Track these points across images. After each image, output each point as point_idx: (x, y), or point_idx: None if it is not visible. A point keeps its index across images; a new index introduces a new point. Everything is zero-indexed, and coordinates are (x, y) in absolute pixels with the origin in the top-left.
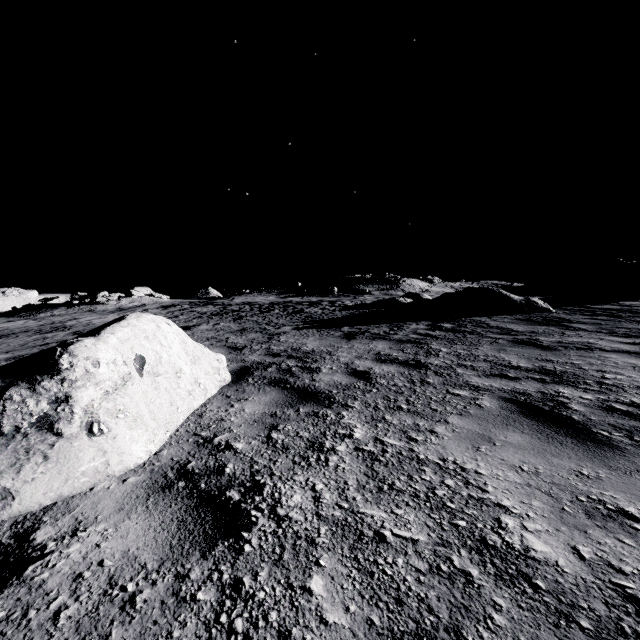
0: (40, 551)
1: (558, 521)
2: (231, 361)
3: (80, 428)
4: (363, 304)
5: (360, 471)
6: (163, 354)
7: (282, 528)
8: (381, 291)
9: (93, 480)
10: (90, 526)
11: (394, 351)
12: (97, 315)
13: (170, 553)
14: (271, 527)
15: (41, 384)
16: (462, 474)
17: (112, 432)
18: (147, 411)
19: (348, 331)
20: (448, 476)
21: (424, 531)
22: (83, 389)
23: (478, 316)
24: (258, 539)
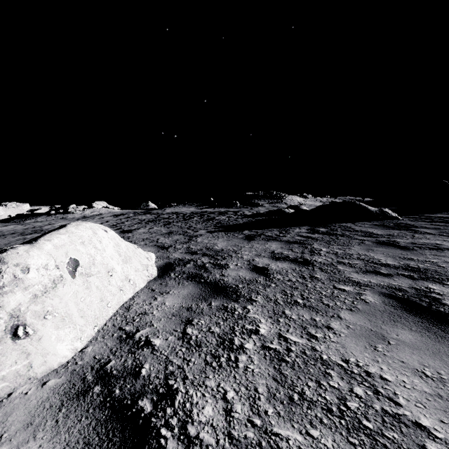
0: None
1: None
2: (159, 258)
3: (4, 332)
4: (258, 213)
5: (269, 374)
6: (97, 256)
7: None
8: (270, 204)
9: (13, 384)
10: None
11: (285, 250)
12: (67, 221)
13: None
14: None
15: None
16: (368, 380)
17: (37, 334)
18: (76, 310)
19: (248, 234)
20: (355, 382)
21: None
22: (10, 294)
23: (344, 222)
24: None
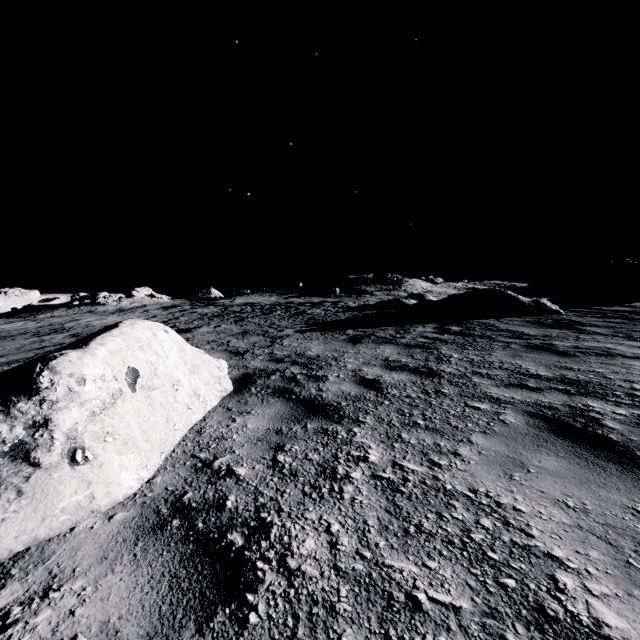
0: (1, 620)
1: (626, 580)
2: (232, 367)
3: (61, 456)
4: (366, 305)
5: (380, 506)
6: (159, 365)
7: (294, 588)
8: (383, 291)
9: (75, 518)
10: (65, 583)
11: (403, 357)
12: (97, 316)
13: (159, 625)
14: (281, 586)
15: (16, 406)
16: (499, 511)
17: (98, 459)
18: (139, 432)
19: (353, 334)
20: (483, 514)
21: (466, 594)
22: (65, 411)
23: (486, 318)
24: (266, 604)
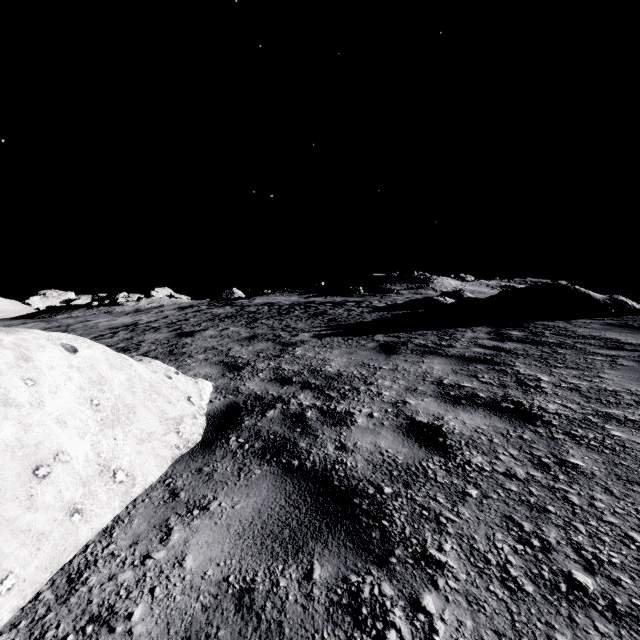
0: None
1: None
2: (218, 391)
3: None
4: (394, 304)
5: None
6: None
7: None
8: (410, 290)
9: None
10: None
11: (464, 378)
12: (110, 317)
13: None
14: None
15: None
16: None
17: None
18: None
19: (384, 340)
20: None
21: None
22: None
23: (550, 320)
24: None
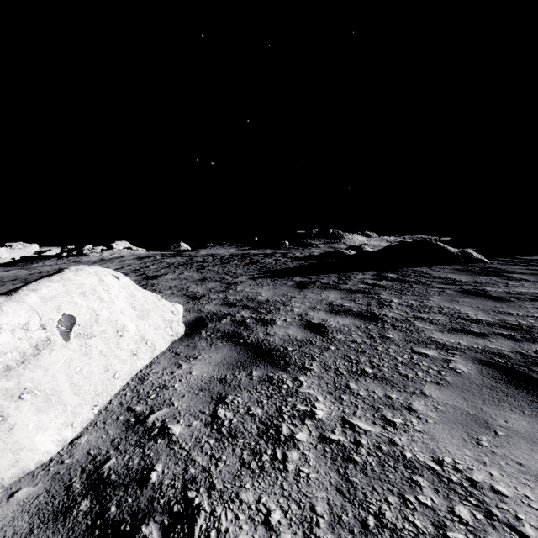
0: None
1: None
2: (188, 311)
3: None
4: (311, 255)
5: (330, 483)
6: (102, 311)
7: None
8: (326, 244)
9: None
10: None
11: (346, 301)
12: None
13: None
14: None
15: None
16: (475, 494)
17: (8, 421)
18: (68, 384)
19: (300, 281)
20: (456, 498)
21: None
22: None
23: (418, 266)
24: None
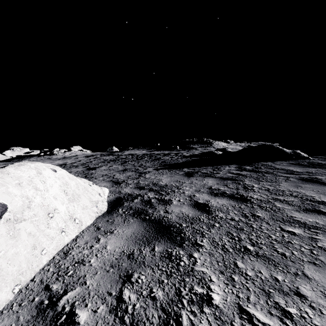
0: None
1: None
2: (111, 192)
3: None
4: (193, 154)
5: None
6: (36, 198)
7: None
8: (202, 148)
9: None
10: None
11: (221, 186)
12: (51, 161)
13: None
14: None
15: None
16: None
17: None
18: None
19: (187, 171)
20: None
21: None
22: None
23: (265, 161)
24: None
